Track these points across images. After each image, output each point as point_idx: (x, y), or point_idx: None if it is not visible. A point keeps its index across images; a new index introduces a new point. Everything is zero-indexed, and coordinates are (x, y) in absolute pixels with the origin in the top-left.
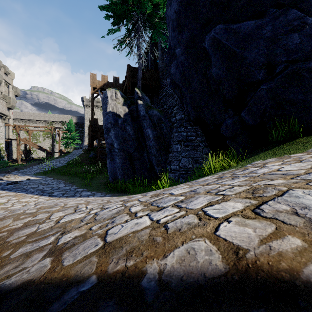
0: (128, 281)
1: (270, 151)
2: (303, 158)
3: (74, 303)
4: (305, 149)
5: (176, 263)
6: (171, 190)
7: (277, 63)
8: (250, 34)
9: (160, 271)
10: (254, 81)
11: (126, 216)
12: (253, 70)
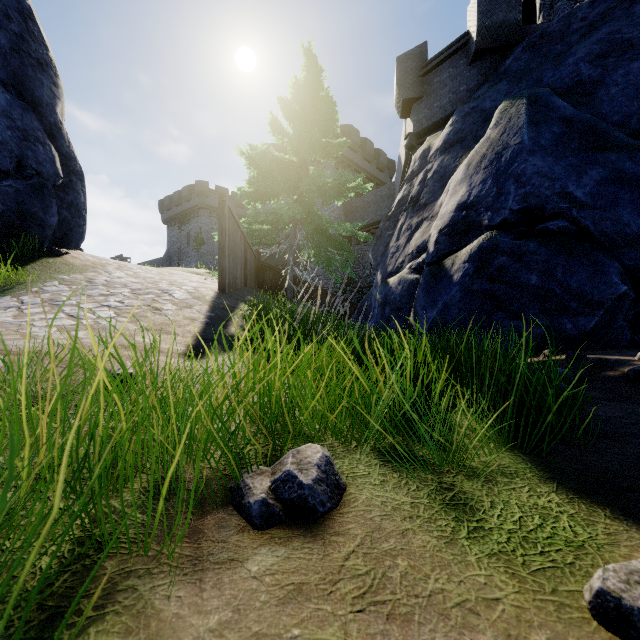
0: (215, 297)
1: (35, 267)
2: (112, 276)
3: (220, 301)
4: (82, 270)
5: (212, 294)
6: (93, 293)
7: (28, 166)
8: (1, 104)
9: (213, 295)
10: (3, 169)
11: (161, 297)
12: (6, 156)
